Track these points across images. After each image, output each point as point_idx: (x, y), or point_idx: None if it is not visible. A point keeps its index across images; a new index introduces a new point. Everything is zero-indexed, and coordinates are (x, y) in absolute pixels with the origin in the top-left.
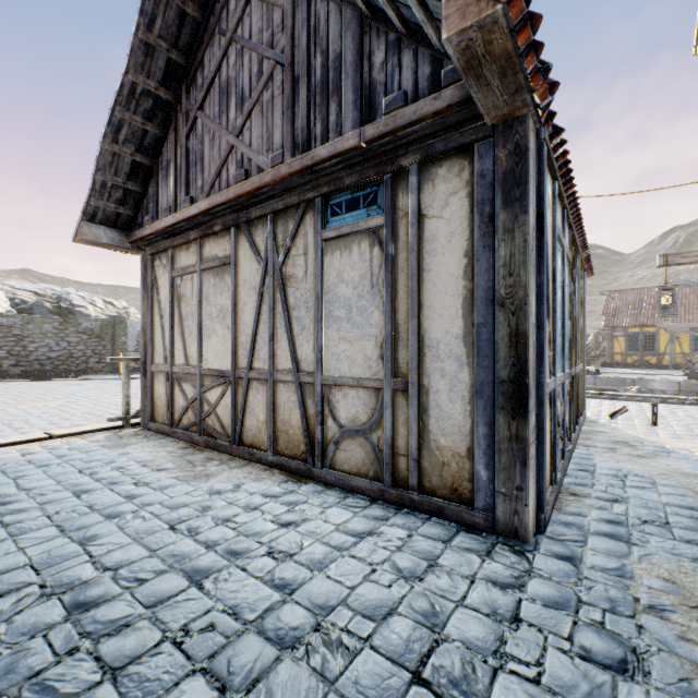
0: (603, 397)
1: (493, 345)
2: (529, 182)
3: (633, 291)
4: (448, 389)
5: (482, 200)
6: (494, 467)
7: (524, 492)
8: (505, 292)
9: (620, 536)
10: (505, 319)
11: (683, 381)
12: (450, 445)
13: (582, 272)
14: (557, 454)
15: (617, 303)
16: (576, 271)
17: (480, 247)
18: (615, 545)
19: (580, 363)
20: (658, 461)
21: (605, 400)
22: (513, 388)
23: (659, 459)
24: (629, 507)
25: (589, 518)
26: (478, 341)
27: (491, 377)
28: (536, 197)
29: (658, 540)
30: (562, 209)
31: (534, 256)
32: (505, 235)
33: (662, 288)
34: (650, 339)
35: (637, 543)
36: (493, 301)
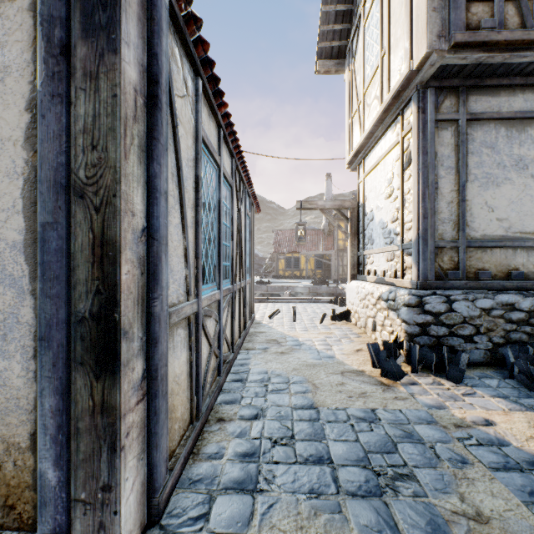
0: (269, 301)
1: (68, 259)
2: (121, 5)
3: (289, 231)
4: (0, 336)
5: (50, 16)
6: (72, 459)
7: (113, 492)
8: (86, 175)
9: (249, 480)
10: (86, 217)
11: (311, 286)
12: (4, 432)
13: (251, 206)
14: (207, 378)
15: (281, 238)
16: (242, 200)
17: (47, 94)
18: (241, 505)
19: (249, 278)
20: (293, 356)
21: (270, 303)
22: (97, 329)
23: (294, 353)
24: (266, 423)
25: (225, 459)
26: (43, 254)
27: (64, 314)
28: (147, 52)
29: (283, 471)
30: (218, 129)
31: (146, 135)
32: (86, 81)
33: (299, 224)
34: (297, 261)
35: (263, 488)
36: (68, 187)
